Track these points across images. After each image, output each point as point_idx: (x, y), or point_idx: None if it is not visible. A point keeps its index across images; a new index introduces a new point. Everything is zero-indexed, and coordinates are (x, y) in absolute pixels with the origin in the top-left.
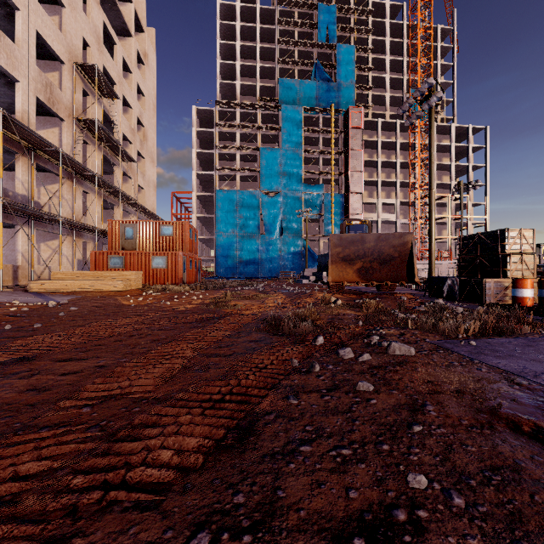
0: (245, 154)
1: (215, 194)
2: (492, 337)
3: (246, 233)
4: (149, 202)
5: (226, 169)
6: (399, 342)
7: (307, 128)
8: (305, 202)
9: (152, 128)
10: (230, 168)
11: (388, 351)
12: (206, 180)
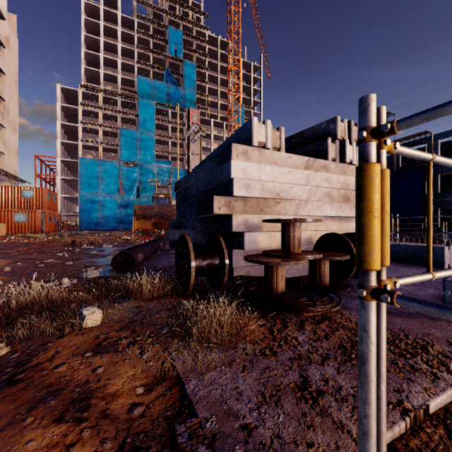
0: (107, 130)
1: (79, 161)
2: None
3: (107, 194)
4: (10, 165)
5: (90, 141)
6: (109, 244)
7: (159, 118)
8: (157, 173)
9: (14, 102)
10: (93, 141)
11: (102, 246)
12: (71, 148)
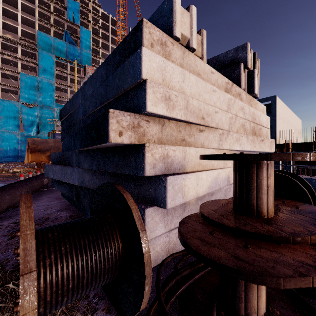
0: (6, 73)
1: None
2: None
3: (6, 130)
4: None
5: None
6: None
7: (58, 69)
8: (57, 114)
9: None
10: None
11: None
12: None
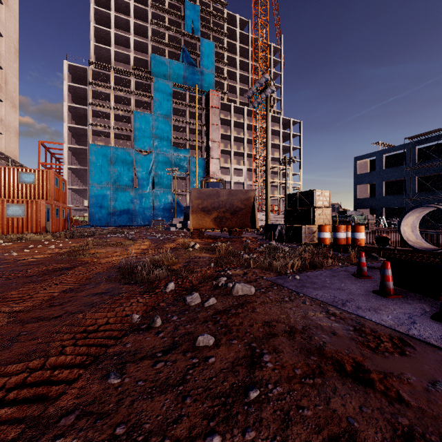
0: (119, 114)
1: (88, 147)
2: (309, 270)
3: (120, 185)
4: (9, 148)
5: (100, 126)
6: (242, 283)
7: (176, 101)
8: (174, 162)
9: (13, 72)
10: (104, 125)
11: (232, 292)
12: (79, 134)
